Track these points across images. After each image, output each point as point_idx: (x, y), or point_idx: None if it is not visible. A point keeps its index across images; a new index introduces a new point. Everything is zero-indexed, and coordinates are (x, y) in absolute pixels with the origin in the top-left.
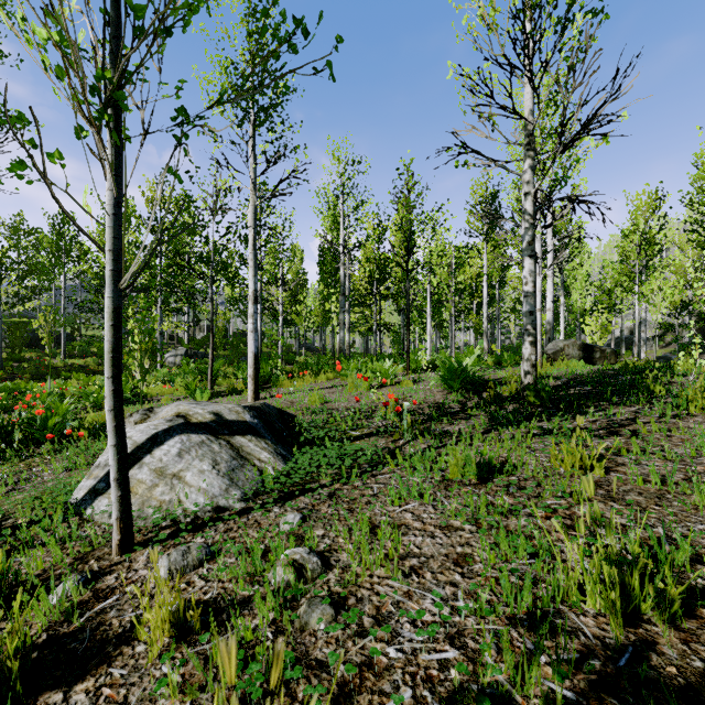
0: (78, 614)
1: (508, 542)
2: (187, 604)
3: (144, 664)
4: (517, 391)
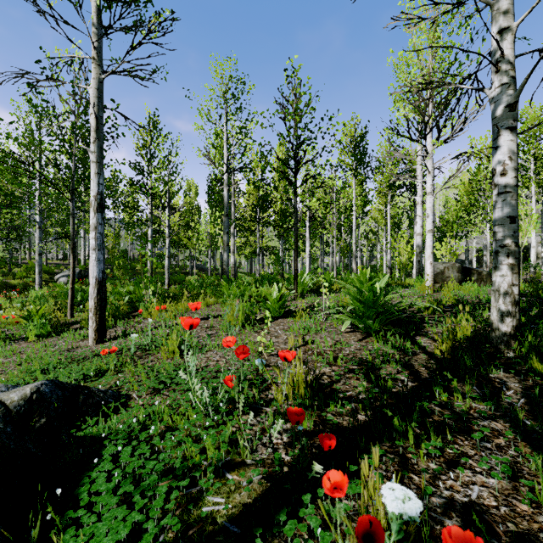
0: None
1: None
2: None
3: None
4: (475, 339)
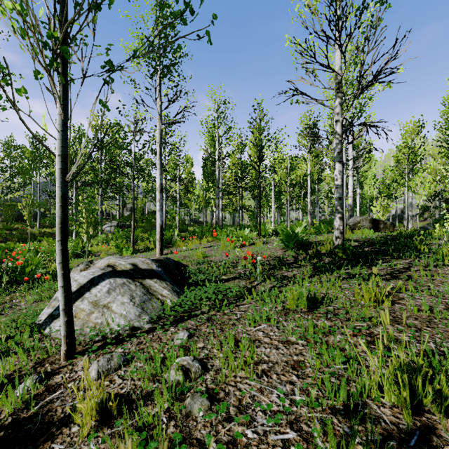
0: (34, 403)
1: (328, 353)
2: (109, 397)
3: (77, 441)
4: (330, 249)
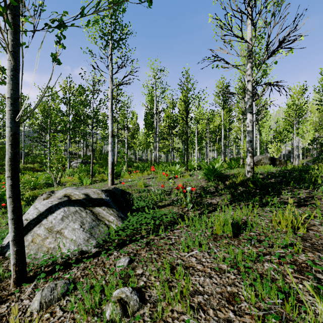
0: None
1: (260, 283)
2: None
3: None
4: (243, 181)
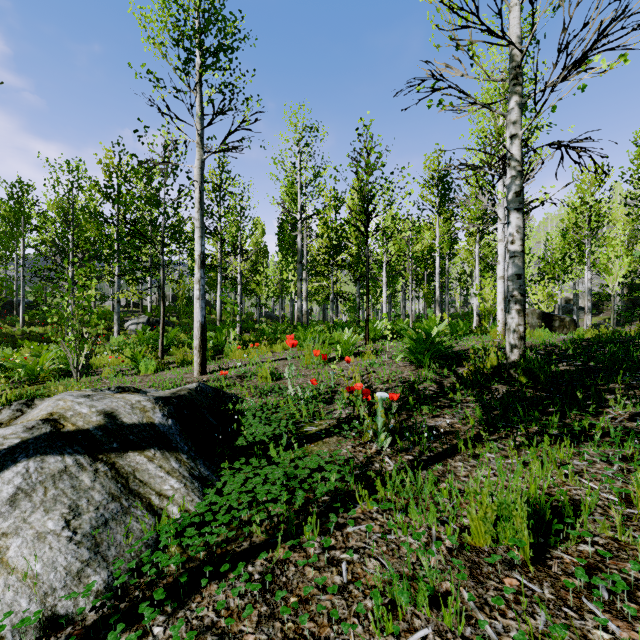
0: None
1: None
2: None
3: None
4: (498, 367)
